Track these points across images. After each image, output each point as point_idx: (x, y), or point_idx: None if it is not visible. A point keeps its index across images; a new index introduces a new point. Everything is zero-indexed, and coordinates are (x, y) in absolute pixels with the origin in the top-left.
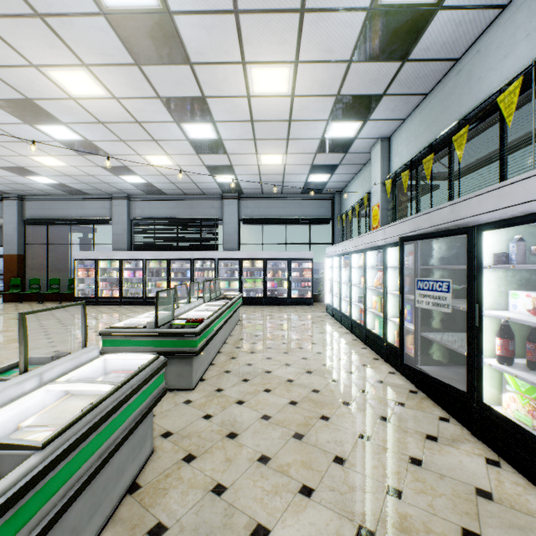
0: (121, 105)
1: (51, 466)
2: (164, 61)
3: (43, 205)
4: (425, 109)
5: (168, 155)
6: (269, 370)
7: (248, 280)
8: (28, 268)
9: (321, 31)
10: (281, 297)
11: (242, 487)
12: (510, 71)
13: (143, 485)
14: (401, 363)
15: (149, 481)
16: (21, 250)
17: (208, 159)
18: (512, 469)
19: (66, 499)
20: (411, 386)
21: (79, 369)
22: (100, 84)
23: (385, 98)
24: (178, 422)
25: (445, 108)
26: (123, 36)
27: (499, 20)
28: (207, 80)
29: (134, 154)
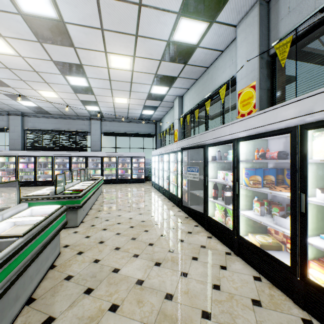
0: (25, 60)
1: (28, 242)
2: (58, 43)
3: None
4: (196, 86)
5: (55, 92)
6: (120, 215)
7: (107, 169)
8: None
9: (146, 45)
10: (127, 179)
11: (107, 258)
12: (224, 79)
13: (58, 265)
14: (182, 205)
15: (60, 263)
16: None
17: (82, 96)
18: (215, 238)
19: (32, 258)
20: (186, 215)
21: (20, 213)
22: (12, 47)
23: (179, 78)
24: (72, 241)
25: (203, 88)
26: (32, 27)
27: (221, 56)
28: (84, 57)
29: (30, 89)
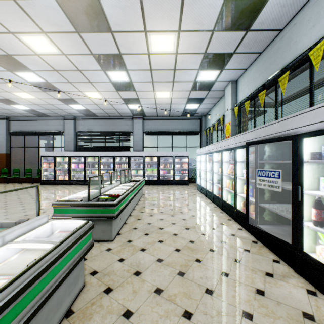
0: (68, 59)
1: None
2: (95, 30)
3: (22, 123)
4: (259, 62)
5: (99, 91)
6: (161, 227)
7: (148, 169)
8: (12, 162)
9: (195, 10)
10: (169, 180)
11: (143, 312)
12: (316, 36)
13: (76, 311)
14: (247, 224)
15: (80, 308)
16: (8, 151)
17: (123, 94)
18: None
19: None
20: (253, 238)
21: (32, 232)
22: (54, 45)
23: (235, 55)
24: (102, 264)
25: (272, 61)
26: (68, 13)
27: (309, 3)
28: (122, 43)
29: (77, 91)
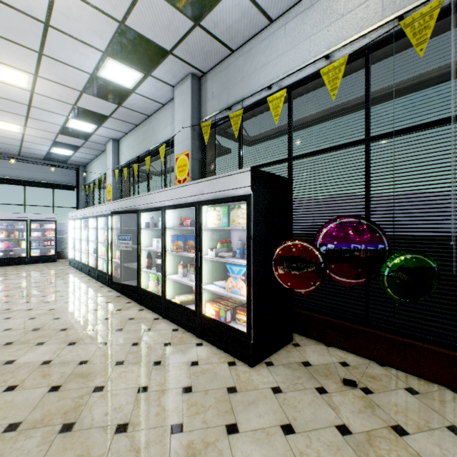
0: None
1: None
2: None
3: None
4: (137, 133)
5: None
6: (8, 308)
7: None
8: None
9: (57, 69)
10: (19, 257)
11: None
12: (166, 136)
13: None
14: (112, 282)
15: None
16: None
17: None
18: (148, 309)
19: None
20: (119, 294)
21: None
22: None
23: (111, 118)
24: None
25: (145, 139)
26: None
27: (163, 109)
28: None
29: None
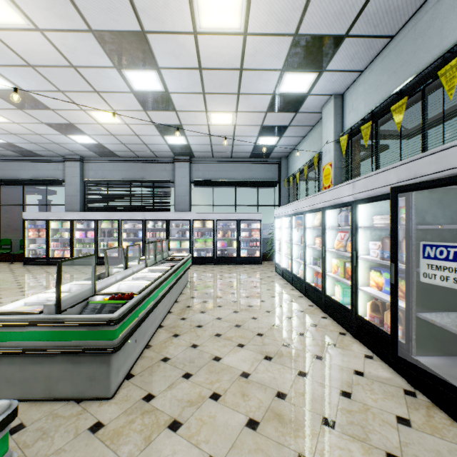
0: (49, 40)
1: None
2: None
3: None
4: (389, 54)
5: (114, 111)
6: (218, 356)
7: (199, 240)
8: None
9: None
10: (231, 257)
11: None
12: None
13: None
14: (394, 355)
15: None
16: None
17: (156, 117)
18: None
19: None
20: (402, 381)
21: None
22: (15, 6)
23: (347, 41)
24: None
25: (418, 46)
26: None
27: None
28: (145, 6)
29: (77, 109)
